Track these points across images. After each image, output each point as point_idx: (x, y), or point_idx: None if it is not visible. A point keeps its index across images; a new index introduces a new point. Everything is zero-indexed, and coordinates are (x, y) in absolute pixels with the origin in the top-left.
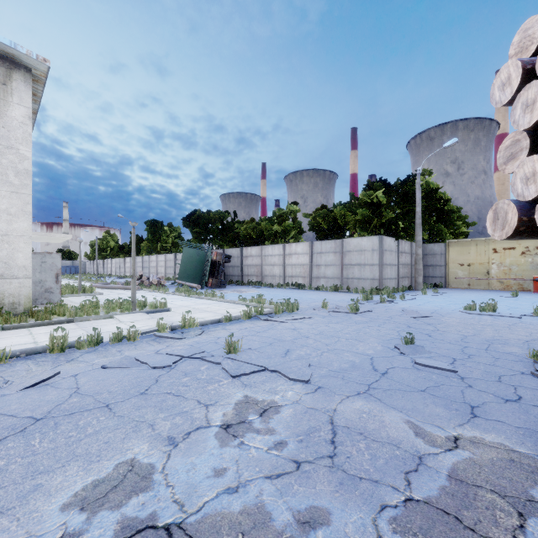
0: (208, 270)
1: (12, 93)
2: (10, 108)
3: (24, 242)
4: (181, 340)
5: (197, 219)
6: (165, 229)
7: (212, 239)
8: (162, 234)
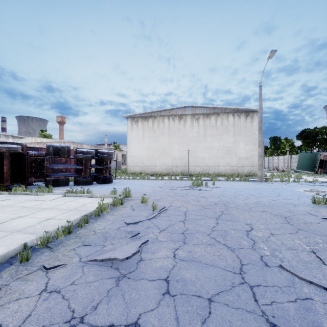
0: (318, 164)
1: (253, 119)
2: (253, 123)
3: (256, 157)
4: (314, 183)
5: (306, 135)
6: (281, 141)
7: (318, 145)
8: (281, 144)
